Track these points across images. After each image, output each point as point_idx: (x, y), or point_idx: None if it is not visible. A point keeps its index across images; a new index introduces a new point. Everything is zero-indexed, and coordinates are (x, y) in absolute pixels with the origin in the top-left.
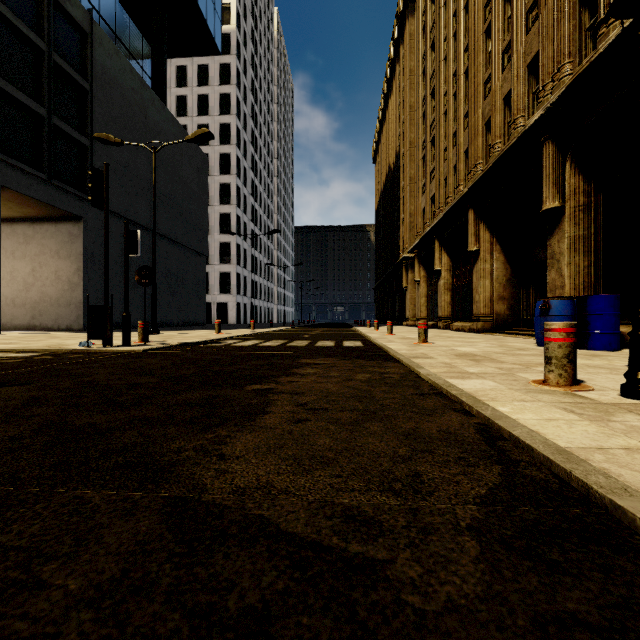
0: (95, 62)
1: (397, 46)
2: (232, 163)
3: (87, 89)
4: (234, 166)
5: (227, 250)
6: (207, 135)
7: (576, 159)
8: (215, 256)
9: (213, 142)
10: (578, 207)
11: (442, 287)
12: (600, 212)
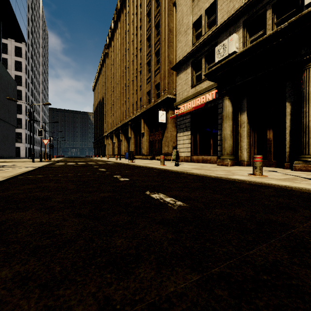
0: None
1: (103, 61)
2: (23, 81)
3: None
4: (24, 82)
5: (19, 122)
6: (50, 104)
7: (133, 129)
8: None
9: (10, 68)
10: (133, 137)
11: (115, 146)
12: (135, 138)
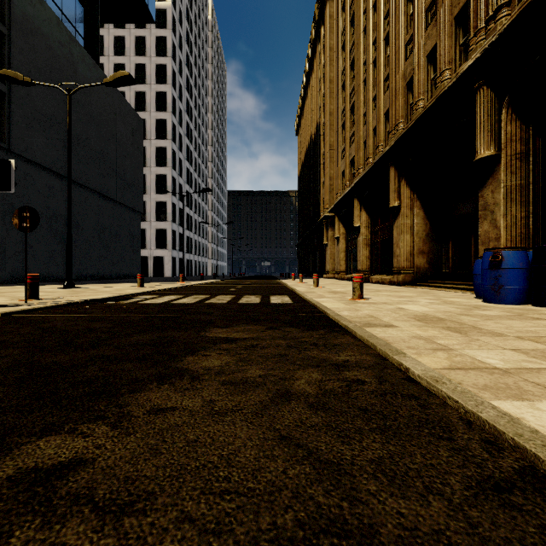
0: (14, 7)
1: (318, 28)
2: (168, 129)
3: (4, 33)
4: (170, 131)
5: (163, 209)
6: (127, 79)
7: (513, 105)
8: (152, 214)
9: (150, 108)
10: (515, 155)
11: (361, 242)
12: (539, 160)
